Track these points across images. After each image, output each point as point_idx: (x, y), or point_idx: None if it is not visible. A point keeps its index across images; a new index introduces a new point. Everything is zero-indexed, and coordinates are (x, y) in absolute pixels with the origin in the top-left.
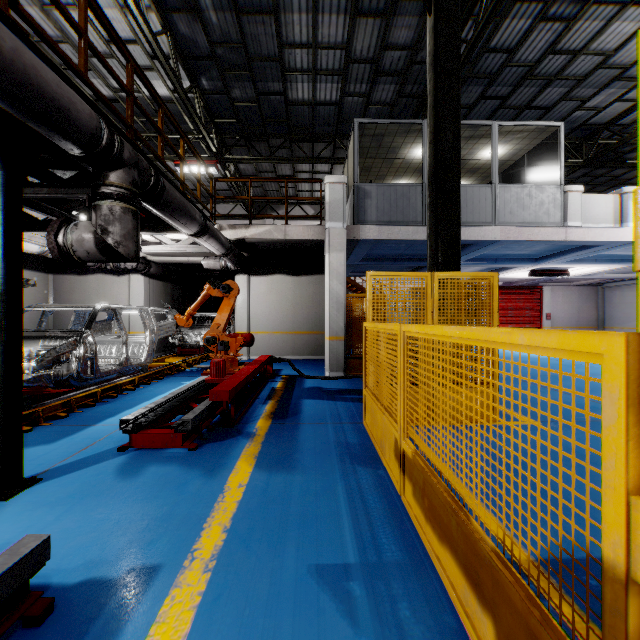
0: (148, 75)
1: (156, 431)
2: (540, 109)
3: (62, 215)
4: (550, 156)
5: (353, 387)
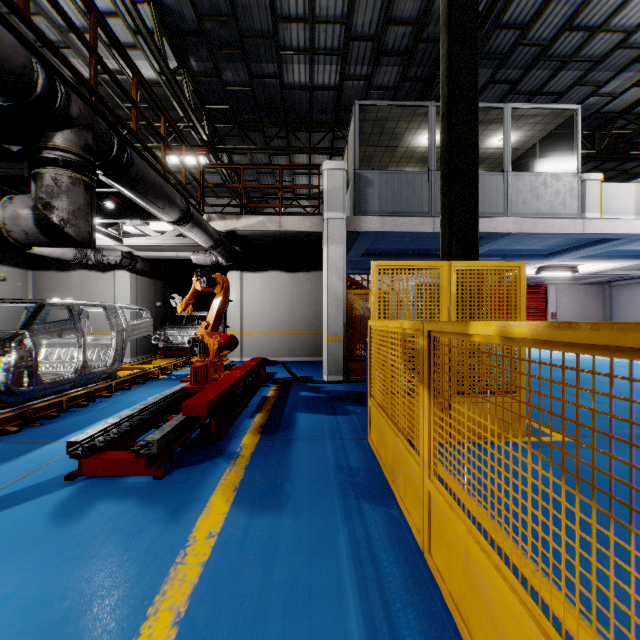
0: (132, 54)
1: (113, 455)
2: (552, 95)
3: None
4: (559, 148)
5: (354, 393)
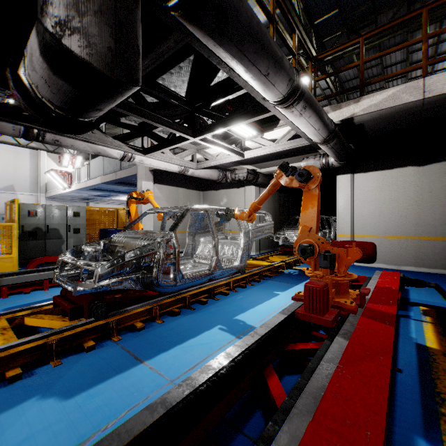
0: (253, 3)
1: None
2: None
3: (165, 122)
4: None
5: None
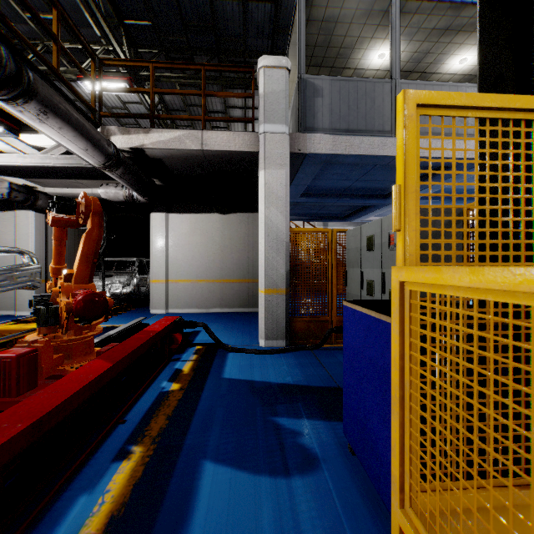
0: None
1: None
2: None
3: None
4: None
5: (305, 376)
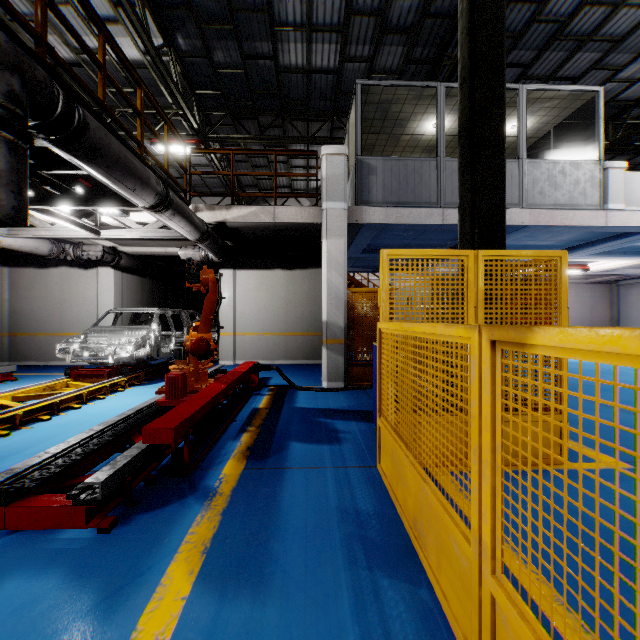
0: (113, 31)
1: (44, 501)
2: (566, 80)
3: None
4: (569, 140)
5: (357, 403)
